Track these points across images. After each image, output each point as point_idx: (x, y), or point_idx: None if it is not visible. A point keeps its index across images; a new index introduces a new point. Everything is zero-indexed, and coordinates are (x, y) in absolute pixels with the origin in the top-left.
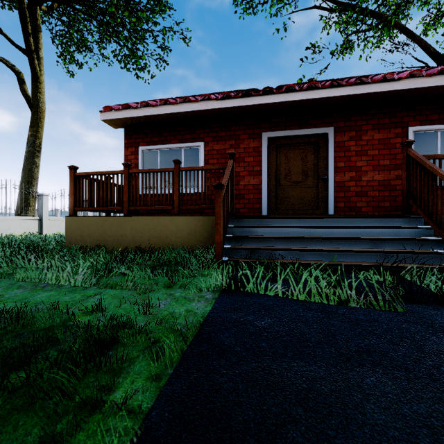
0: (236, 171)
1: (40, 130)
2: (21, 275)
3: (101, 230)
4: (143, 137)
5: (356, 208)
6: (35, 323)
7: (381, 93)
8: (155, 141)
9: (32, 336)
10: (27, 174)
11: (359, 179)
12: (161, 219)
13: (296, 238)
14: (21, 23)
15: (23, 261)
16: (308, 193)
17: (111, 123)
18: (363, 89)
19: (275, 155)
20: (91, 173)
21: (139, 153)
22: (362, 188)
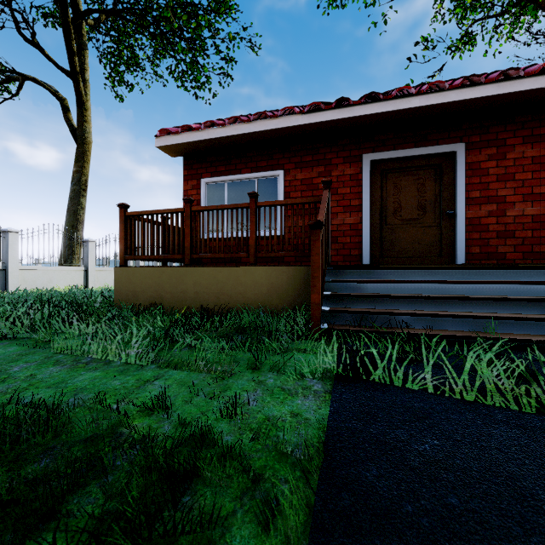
0: None
1: (86, 165)
2: (60, 343)
3: (157, 284)
4: (207, 167)
5: (497, 254)
6: (71, 431)
7: (540, 90)
8: (222, 171)
9: (65, 459)
10: (72, 217)
11: (501, 214)
12: (232, 270)
13: (426, 298)
14: (65, 40)
15: (63, 324)
16: (426, 234)
17: (168, 151)
18: (512, 87)
19: (380, 183)
20: (145, 212)
21: (202, 187)
22: (507, 226)
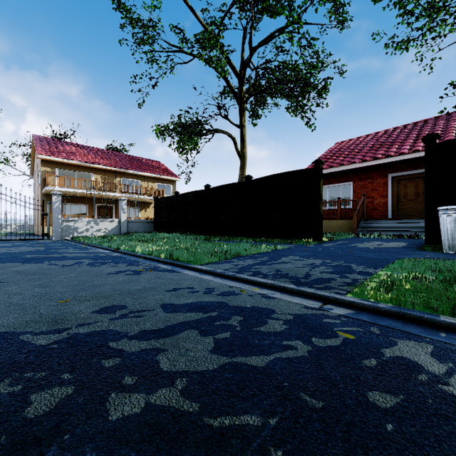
0: (372, 195)
1: (245, 170)
2: None
3: None
4: None
5: None
6: None
7: None
8: (326, 183)
9: None
10: None
11: None
12: (332, 221)
13: (388, 227)
14: (239, 113)
15: None
16: (419, 205)
17: None
18: None
19: (397, 185)
20: None
21: None
22: None
